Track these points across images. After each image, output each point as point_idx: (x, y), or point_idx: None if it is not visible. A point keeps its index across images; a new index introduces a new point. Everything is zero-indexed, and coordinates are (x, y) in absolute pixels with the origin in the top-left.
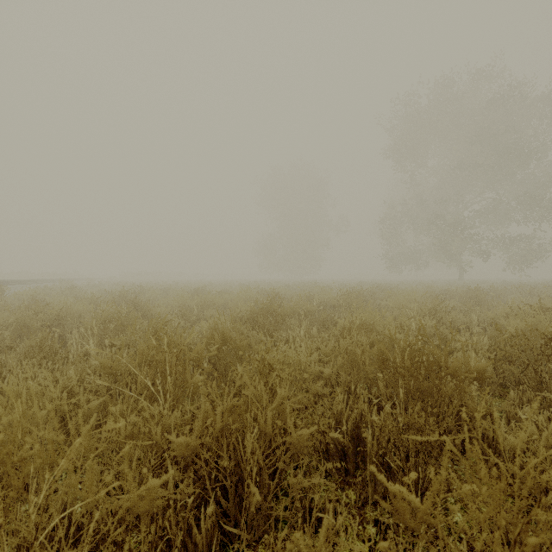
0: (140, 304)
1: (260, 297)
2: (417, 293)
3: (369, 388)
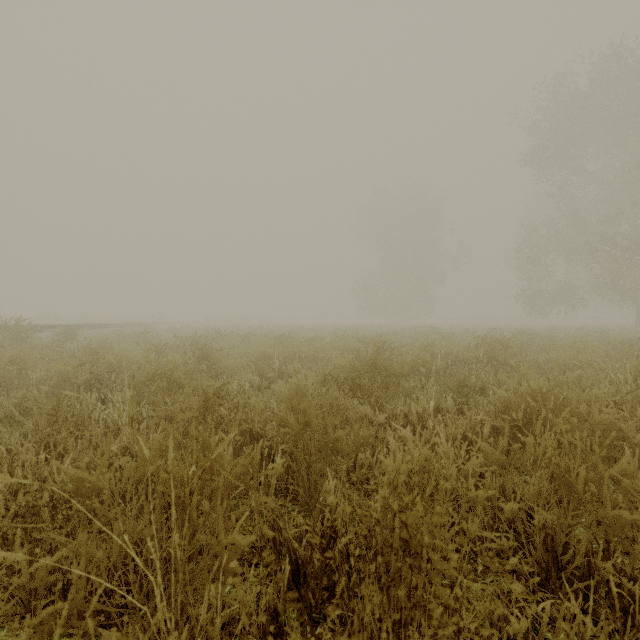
0: (209, 354)
1: (360, 347)
2: (589, 344)
3: (605, 550)
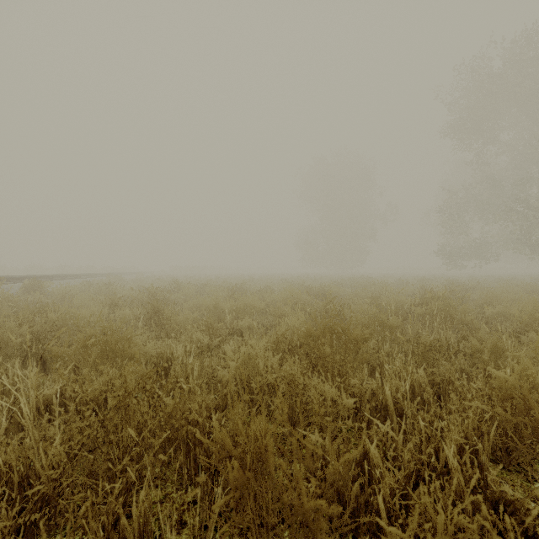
0: (161, 309)
1: (309, 299)
2: (524, 296)
3: None
